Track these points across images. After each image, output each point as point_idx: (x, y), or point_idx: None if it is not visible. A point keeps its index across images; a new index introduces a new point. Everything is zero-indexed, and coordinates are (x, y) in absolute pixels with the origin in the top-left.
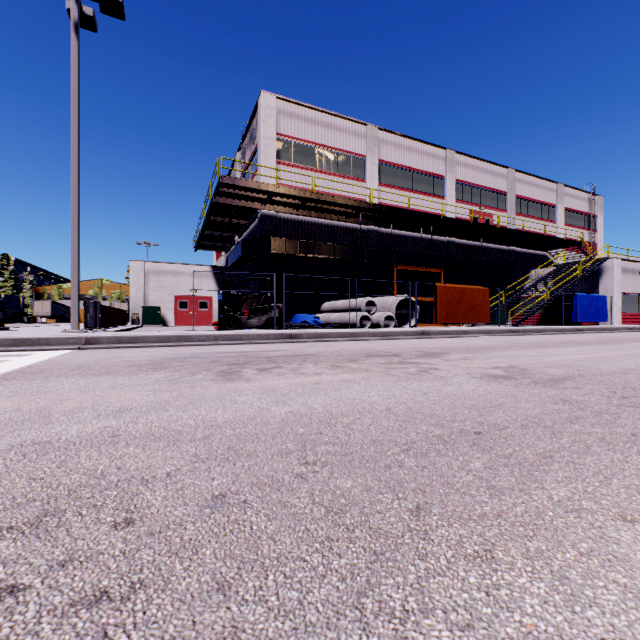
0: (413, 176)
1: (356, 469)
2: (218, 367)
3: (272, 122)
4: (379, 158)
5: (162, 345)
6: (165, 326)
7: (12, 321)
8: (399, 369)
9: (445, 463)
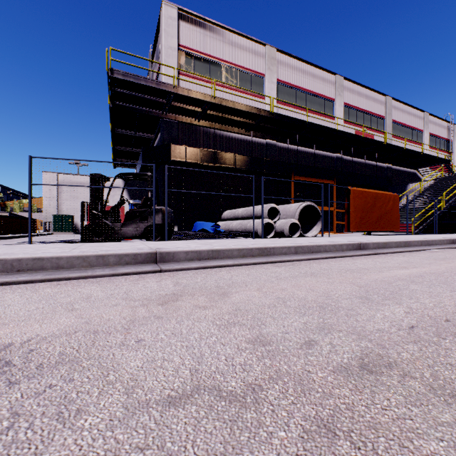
0: (307, 97)
1: None
2: None
3: (173, 32)
4: (277, 77)
5: None
6: (78, 233)
7: None
8: None
9: None
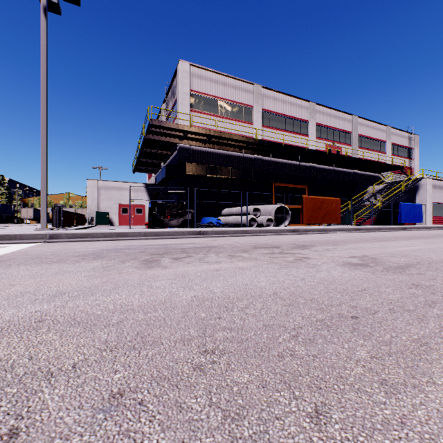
0: (286, 120)
1: (251, 359)
2: (143, 256)
3: (187, 82)
4: (262, 108)
5: (106, 239)
6: (112, 225)
7: (6, 222)
8: (280, 258)
9: (333, 351)
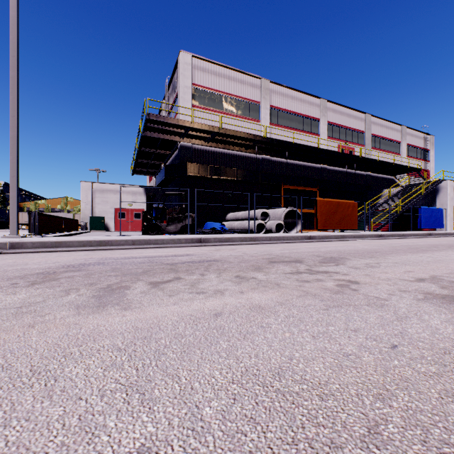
0: (296, 118)
1: None
2: (108, 279)
3: (188, 74)
4: (270, 104)
5: (82, 249)
6: (108, 231)
7: (0, 228)
8: (314, 283)
9: None
